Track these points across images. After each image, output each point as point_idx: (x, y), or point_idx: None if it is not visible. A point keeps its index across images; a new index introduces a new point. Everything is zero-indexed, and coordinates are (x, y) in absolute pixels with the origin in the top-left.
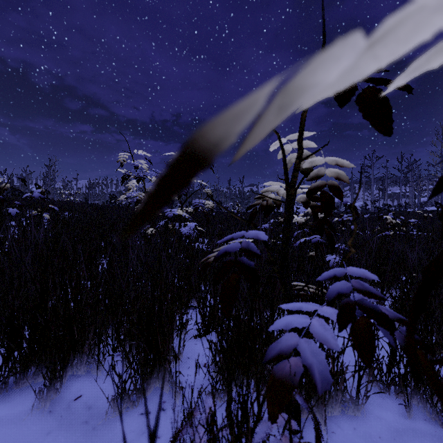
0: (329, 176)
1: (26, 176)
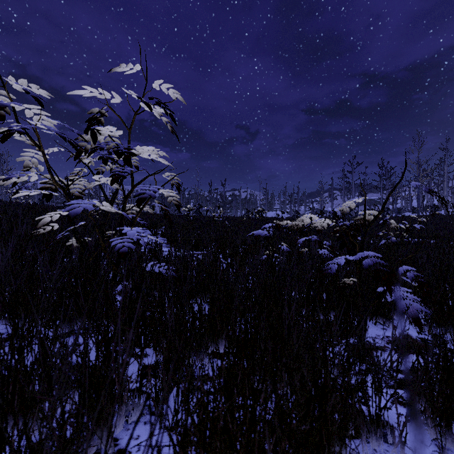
0: None
1: None
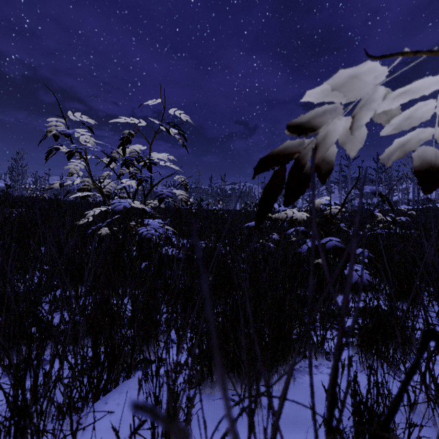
0: None
1: None
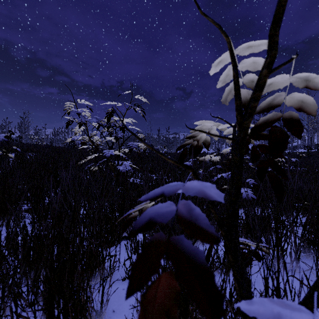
0: (287, 106)
1: (6, 125)
